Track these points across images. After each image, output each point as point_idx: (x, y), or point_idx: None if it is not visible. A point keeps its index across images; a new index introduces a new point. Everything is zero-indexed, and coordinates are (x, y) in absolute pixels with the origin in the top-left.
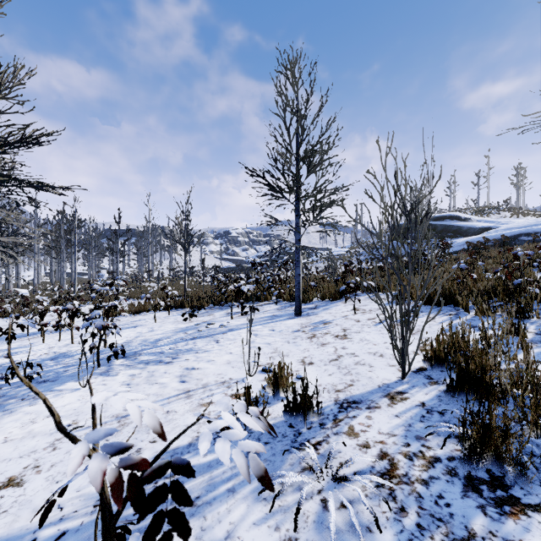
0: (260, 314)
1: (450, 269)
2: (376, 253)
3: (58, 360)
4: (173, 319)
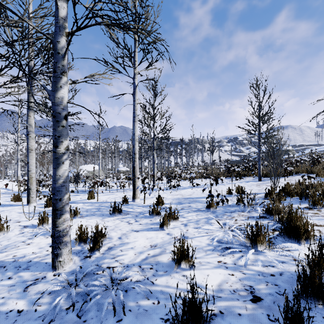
0: (244, 180)
1: None
2: None
3: (180, 187)
4: (208, 181)
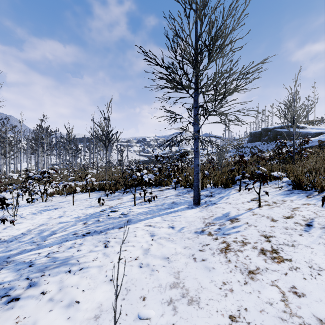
0: (161, 200)
1: (321, 160)
2: (240, 150)
3: None
4: (89, 201)
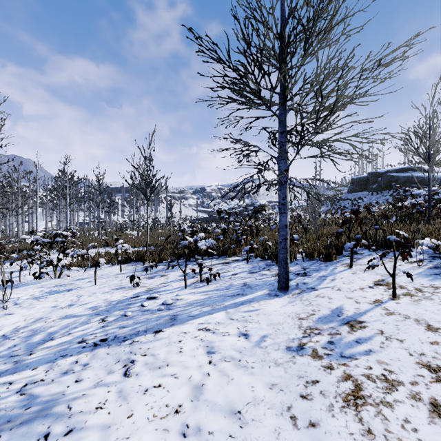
0: (226, 279)
1: None
2: (338, 204)
3: None
4: (119, 279)
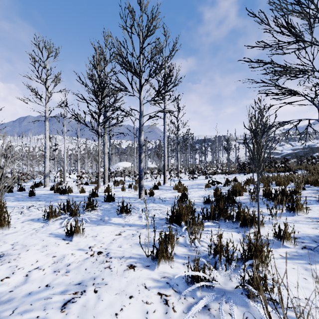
0: (250, 175)
1: None
2: None
3: (197, 179)
4: (222, 175)
